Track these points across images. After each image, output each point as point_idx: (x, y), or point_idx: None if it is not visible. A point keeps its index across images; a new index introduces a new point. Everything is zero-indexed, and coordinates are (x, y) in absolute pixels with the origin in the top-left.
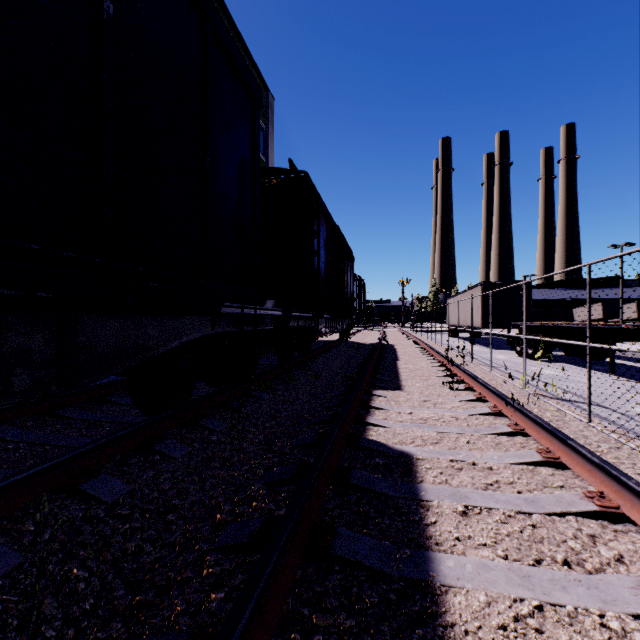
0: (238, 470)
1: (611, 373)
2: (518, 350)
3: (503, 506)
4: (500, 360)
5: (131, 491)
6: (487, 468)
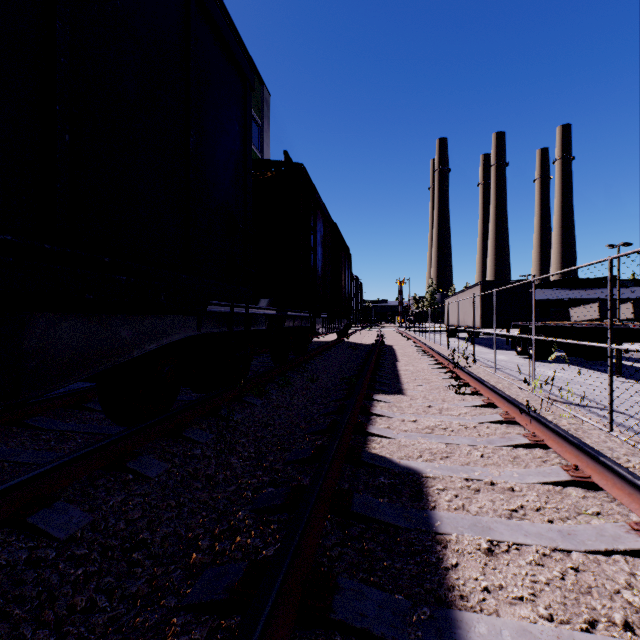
0: (222, 492)
1: (617, 375)
2: (519, 350)
3: (535, 541)
4: (501, 361)
5: (92, 522)
6: (508, 489)
